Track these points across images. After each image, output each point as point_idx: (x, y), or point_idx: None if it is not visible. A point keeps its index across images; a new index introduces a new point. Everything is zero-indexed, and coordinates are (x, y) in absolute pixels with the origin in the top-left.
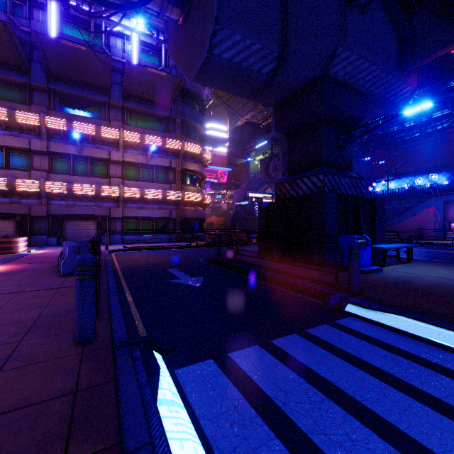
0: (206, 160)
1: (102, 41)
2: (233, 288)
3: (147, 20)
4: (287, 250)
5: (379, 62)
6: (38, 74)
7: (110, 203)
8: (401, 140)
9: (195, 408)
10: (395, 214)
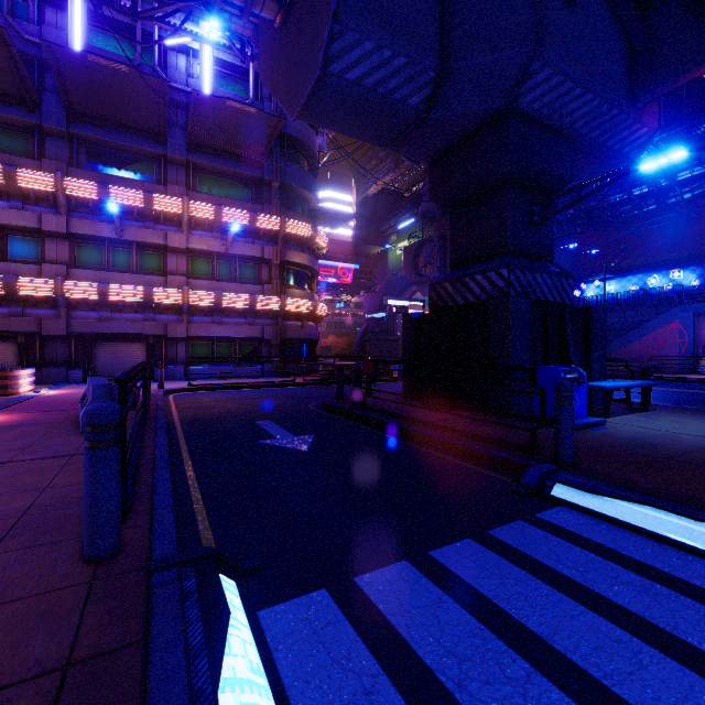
0: (320, 248)
1: (155, 59)
2: (363, 454)
3: (226, 23)
4: (449, 391)
5: (598, 88)
6: (53, 110)
7: (167, 315)
8: (627, 216)
9: (292, 695)
10: (616, 333)
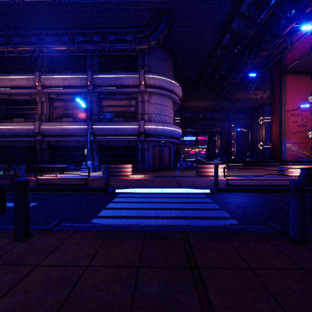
0: None
1: None
2: None
3: None
4: None
5: None
6: None
7: None
8: None
9: (190, 194)
10: None
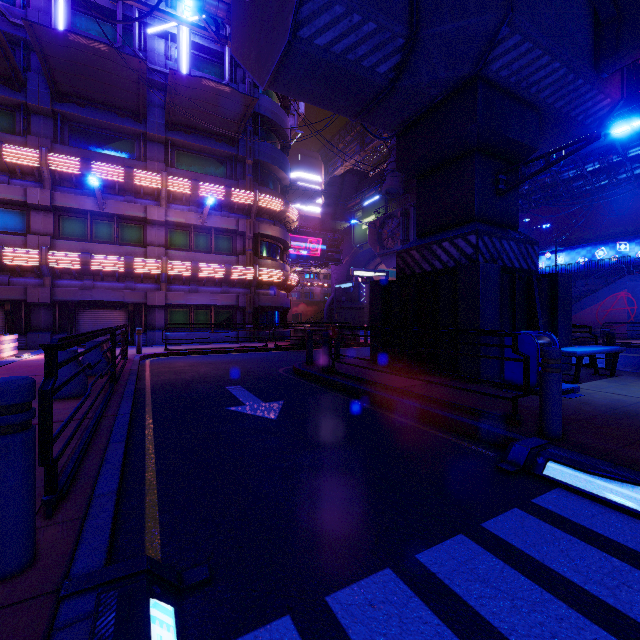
0: (291, 221)
1: (135, 42)
2: (333, 423)
3: (200, 4)
4: (417, 356)
5: (565, 56)
6: (38, 89)
7: (147, 284)
8: (580, 192)
9: None
10: None
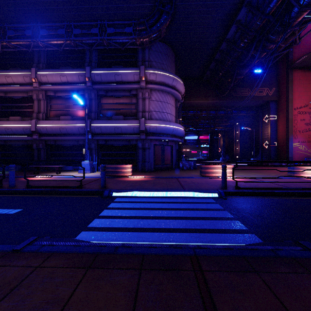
0: None
1: None
2: None
3: None
4: None
5: None
6: None
7: None
8: None
9: (195, 198)
10: None
